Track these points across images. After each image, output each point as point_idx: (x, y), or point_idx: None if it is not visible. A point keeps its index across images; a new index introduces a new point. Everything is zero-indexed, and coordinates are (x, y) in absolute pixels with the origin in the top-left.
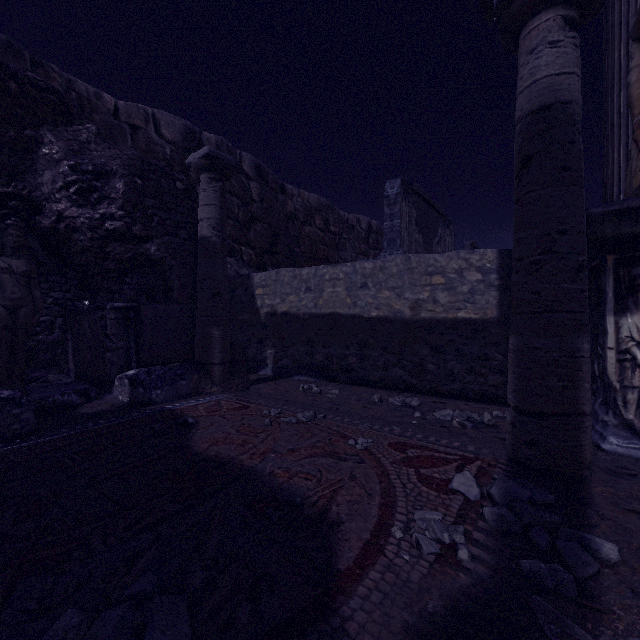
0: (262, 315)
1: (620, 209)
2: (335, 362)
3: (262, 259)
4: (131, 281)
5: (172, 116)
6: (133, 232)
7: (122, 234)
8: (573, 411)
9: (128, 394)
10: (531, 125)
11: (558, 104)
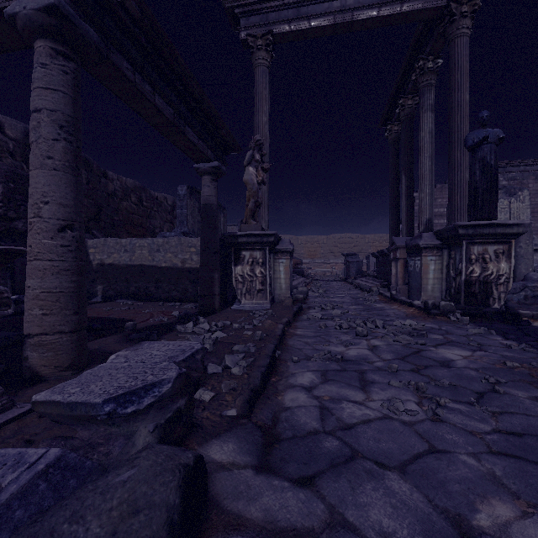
0: (94, 265)
1: (231, 235)
2: (142, 291)
3: (88, 225)
4: (5, 244)
5: (14, 120)
6: (8, 215)
7: (0, 216)
8: (212, 294)
9: (13, 309)
10: (203, 209)
11: (209, 204)
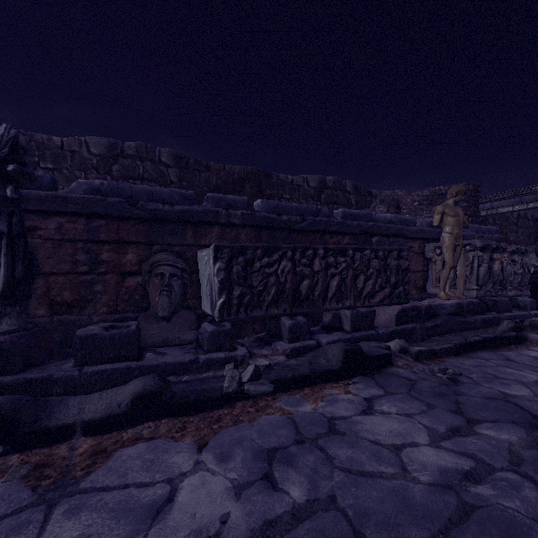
0: None
1: None
2: None
3: None
4: None
5: None
6: None
7: None
8: None
9: None
10: None
11: None
